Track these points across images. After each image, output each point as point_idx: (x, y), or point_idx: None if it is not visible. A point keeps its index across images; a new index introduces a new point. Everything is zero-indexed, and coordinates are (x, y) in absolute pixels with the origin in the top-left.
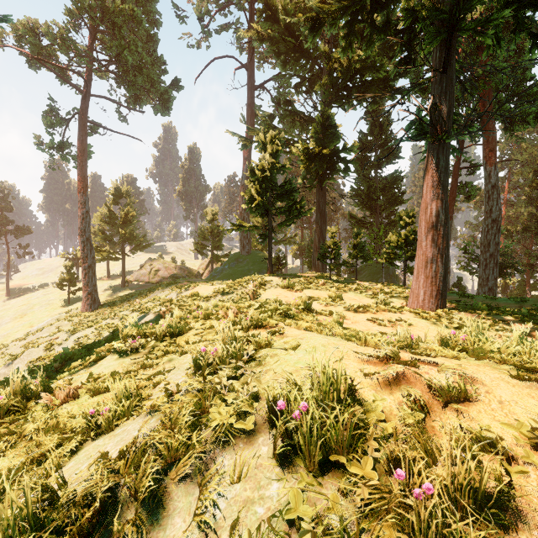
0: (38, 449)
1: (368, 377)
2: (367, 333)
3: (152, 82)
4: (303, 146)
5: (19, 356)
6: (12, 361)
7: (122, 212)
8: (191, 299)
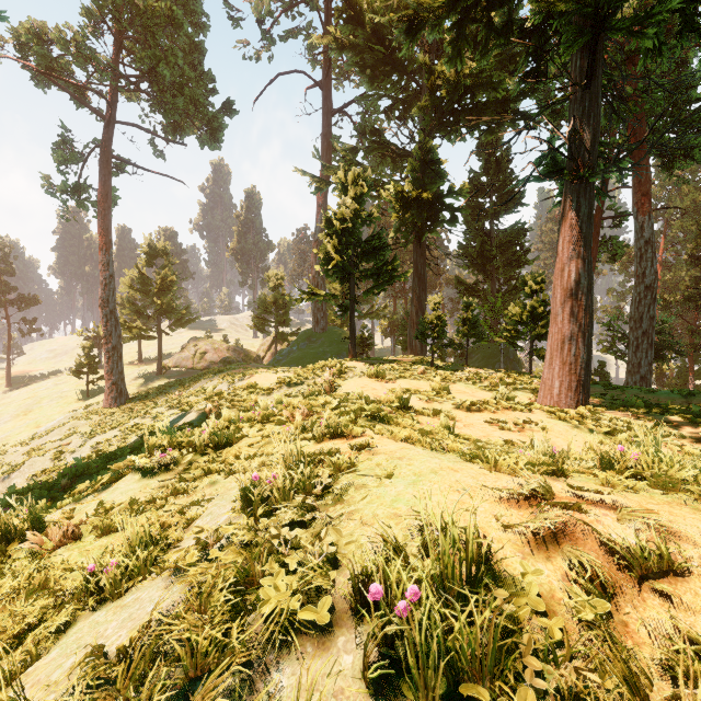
0: (12, 622)
1: (509, 528)
2: (488, 442)
3: (197, 105)
4: (397, 189)
5: (19, 468)
6: (8, 474)
7: (157, 276)
8: (247, 392)
